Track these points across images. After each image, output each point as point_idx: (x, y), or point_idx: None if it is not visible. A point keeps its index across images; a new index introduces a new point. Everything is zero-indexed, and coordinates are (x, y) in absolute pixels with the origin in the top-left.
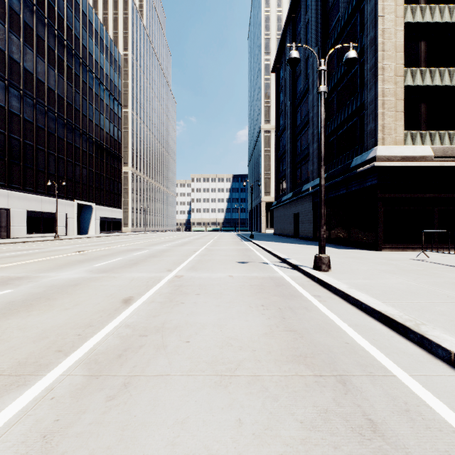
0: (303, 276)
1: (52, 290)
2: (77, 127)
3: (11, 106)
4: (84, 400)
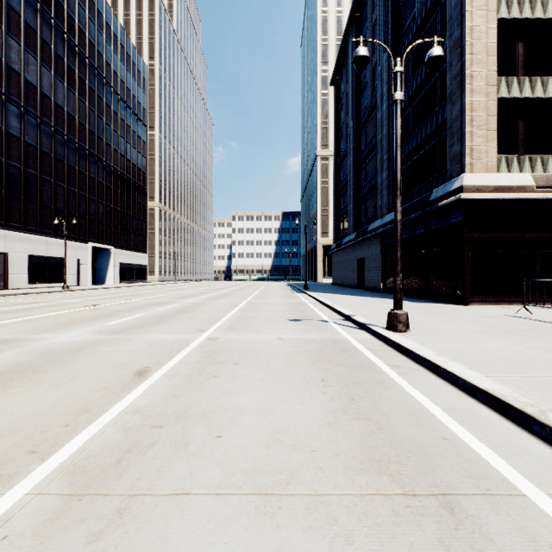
0: (374, 339)
1: (44, 358)
2: (92, 153)
3: (9, 126)
4: (52, 542)
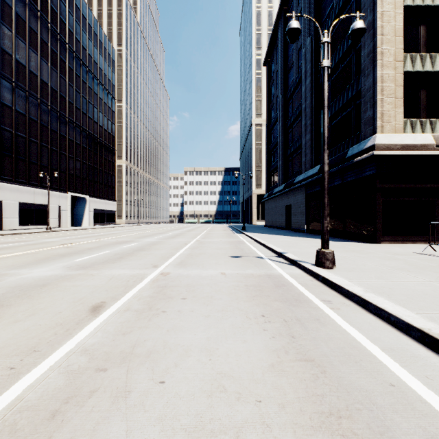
0: (305, 274)
1: (12, 292)
2: (71, 120)
3: (2, 98)
4: None
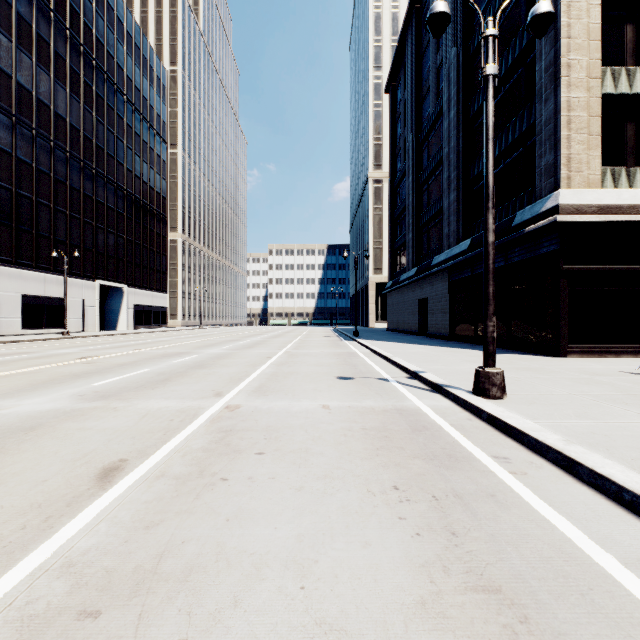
0: (457, 408)
1: None
2: (100, 173)
3: None
4: None
